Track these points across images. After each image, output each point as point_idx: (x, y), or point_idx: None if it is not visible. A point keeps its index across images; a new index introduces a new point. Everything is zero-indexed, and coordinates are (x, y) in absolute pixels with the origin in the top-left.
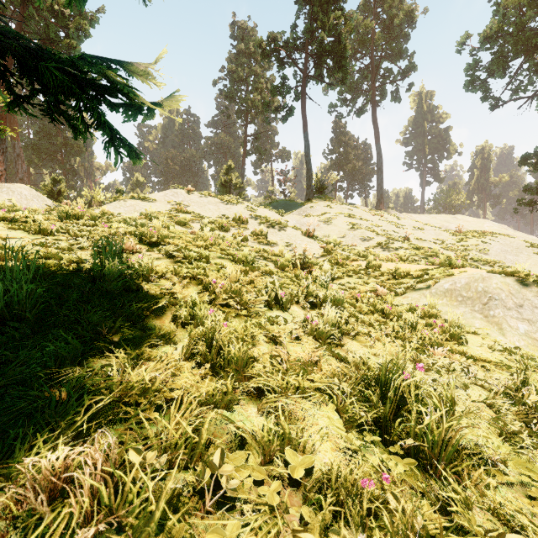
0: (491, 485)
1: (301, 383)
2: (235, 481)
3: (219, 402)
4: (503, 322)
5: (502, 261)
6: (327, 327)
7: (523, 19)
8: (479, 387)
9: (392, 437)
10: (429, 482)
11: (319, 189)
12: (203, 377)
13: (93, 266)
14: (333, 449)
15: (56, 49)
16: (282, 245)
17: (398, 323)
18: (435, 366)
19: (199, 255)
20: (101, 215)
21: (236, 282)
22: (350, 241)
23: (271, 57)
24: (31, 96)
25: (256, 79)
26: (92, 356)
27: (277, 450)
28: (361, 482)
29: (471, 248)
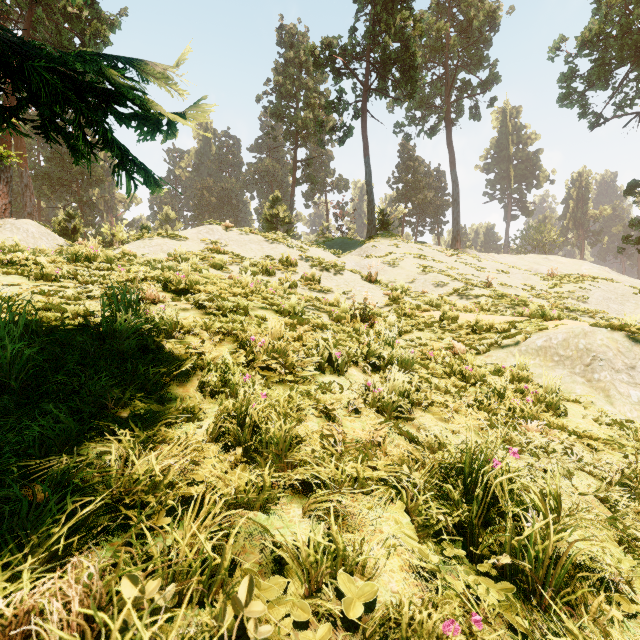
0: (615, 619)
1: (360, 474)
2: (267, 628)
3: (253, 501)
4: (610, 387)
5: (604, 310)
6: (393, 396)
7: (629, 19)
8: (586, 473)
9: (481, 551)
10: (532, 618)
11: (382, 225)
12: (233, 465)
13: (102, 319)
14: (402, 567)
15: None
16: (339, 292)
17: (481, 388)
18: (530, 447)
19: (236, 305)
20: (121, 256)
21: (280, 339)
22: (420, 287)
23: (325, 67)
24: (18, 106)
25: (308, 94)
26: (91, 437)
27: (327, 573)
28: (441, 626)
29: (566, 295)
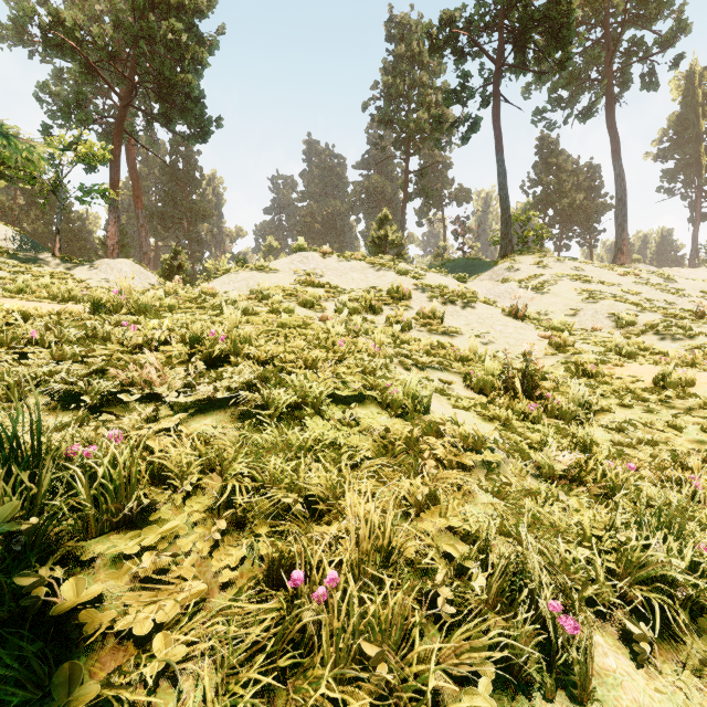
0: None
1: None
2: None
3: None
4: None
5: None
6: None
7: None
8: None
9: None
10: None
11: (518, 239)
12: None
13: None
14: None
15: (172, 90)
16: (470, 335)
17: None
18: None
19: (301, 395)
20: (196, 296)
21: (382, 551)
22: (588, 322)
23: (444, 49)
24: None
25: (422, 91)
26: None
27: None
28: None
29: None
